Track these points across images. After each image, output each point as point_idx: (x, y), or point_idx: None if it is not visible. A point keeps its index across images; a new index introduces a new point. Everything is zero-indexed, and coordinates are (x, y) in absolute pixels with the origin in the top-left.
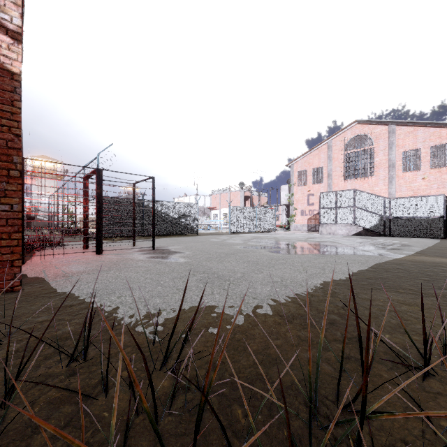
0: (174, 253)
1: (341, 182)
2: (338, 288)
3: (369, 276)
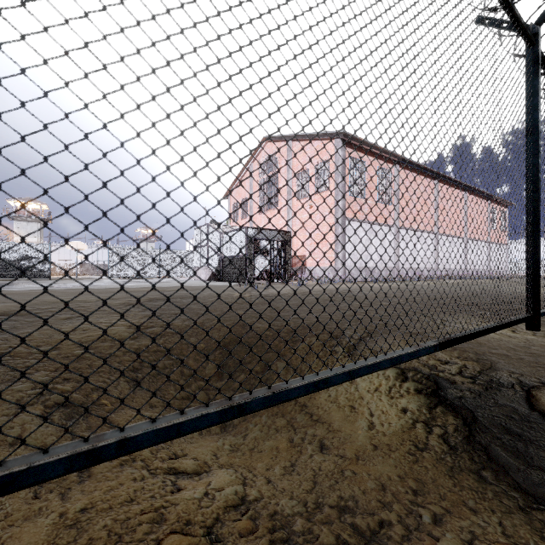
0: None
1: (258, 216)
2: None
3: None
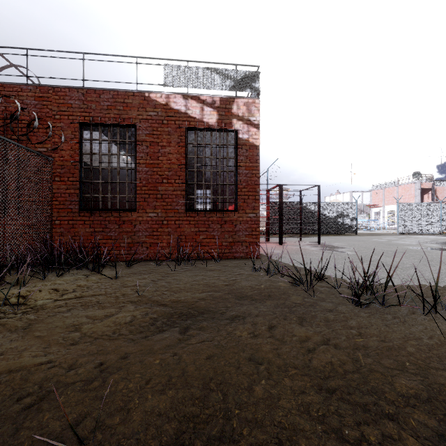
0: (339, 247)
1: None
2: None
3: None
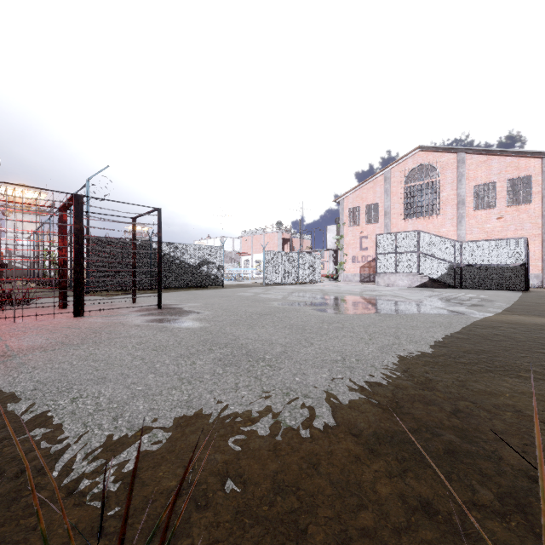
0: (187, 313)
1: (400, 222)
2: (431, 372)
3: (466, 349)
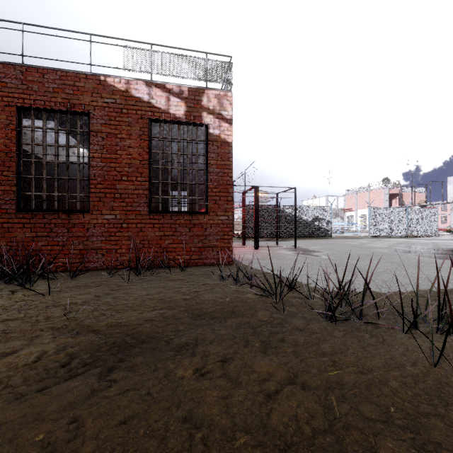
0: (314, 251)
1: None
2: None
3: None
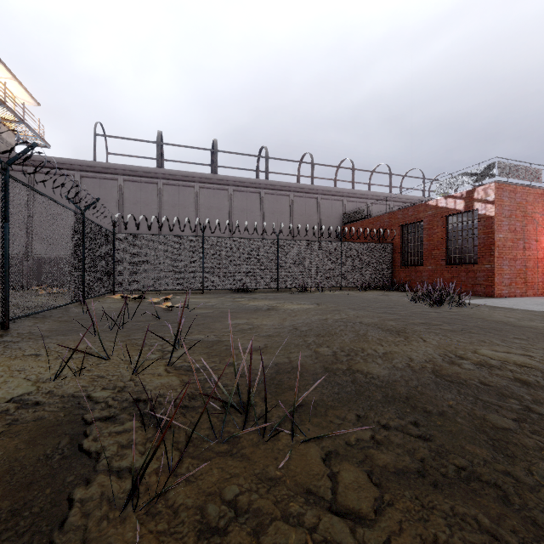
0: None
1: None
2: None
3: None
